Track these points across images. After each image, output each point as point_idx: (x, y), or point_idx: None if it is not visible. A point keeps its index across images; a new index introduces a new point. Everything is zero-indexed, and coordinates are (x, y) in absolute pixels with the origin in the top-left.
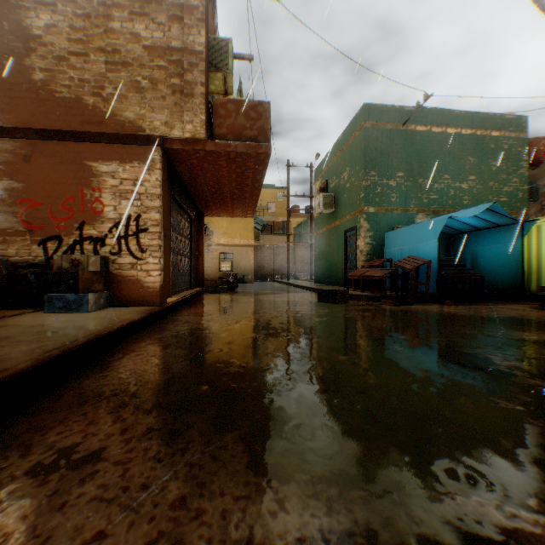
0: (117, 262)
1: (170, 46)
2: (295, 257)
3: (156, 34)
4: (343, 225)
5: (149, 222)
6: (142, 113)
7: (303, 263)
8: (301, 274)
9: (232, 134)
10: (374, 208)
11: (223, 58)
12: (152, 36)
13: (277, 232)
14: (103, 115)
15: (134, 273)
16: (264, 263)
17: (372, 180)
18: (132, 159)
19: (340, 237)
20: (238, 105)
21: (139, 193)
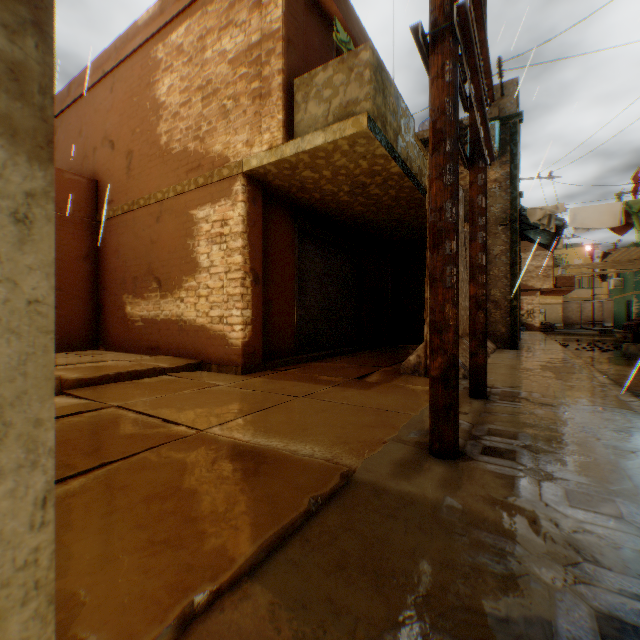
0: (526, 320)
1: (541, 265)
2: (601, 310)
3: (537, 263)
4: (624, 297)
5: (535, 310)
6: (533, 283)
7: (610, 314)
8: (607, 323)
9: (560, 285)
10: (638, 292)
11: (556, 261)
12: (536, 264)
13: (584, 285)
14: (522, 285)
15: (531, 323)
16: (570, 315)
17: (637, 278)
18: (530, 295)
19: (623, 303)
20: (562, 277)
21: (532, 303)
